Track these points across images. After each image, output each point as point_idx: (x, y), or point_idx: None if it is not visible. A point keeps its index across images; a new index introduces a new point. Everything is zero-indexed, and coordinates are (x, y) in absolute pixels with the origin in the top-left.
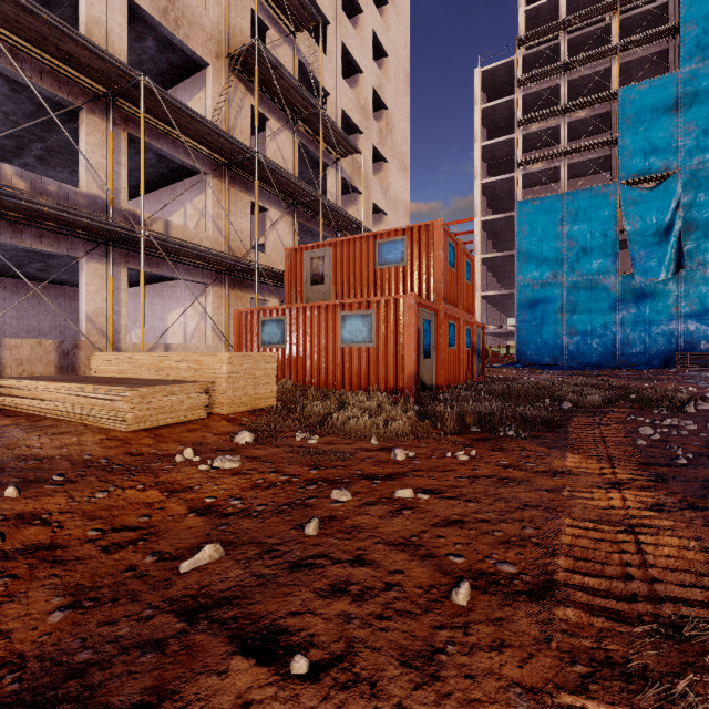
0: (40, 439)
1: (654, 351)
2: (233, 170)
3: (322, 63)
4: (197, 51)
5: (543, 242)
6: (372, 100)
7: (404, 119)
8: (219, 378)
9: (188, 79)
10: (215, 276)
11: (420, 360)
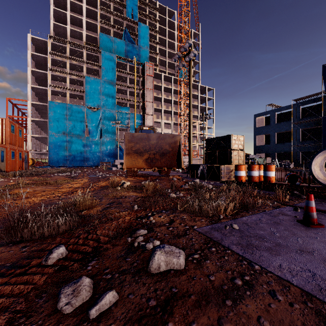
0: None
1: (95, 161)
2: None
3: None
4: None
5: (60, 119)
6: None
7: None
8: None
9: None
10: None
11: (0, 163)
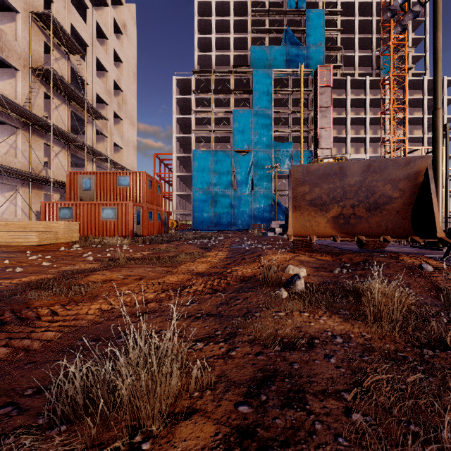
0: (2, 248)
1: (244, 223)
2: (33, 126)
3: (85, 68)
4: (13, 64)
5: (204, 171)
6: (114, 84)
7: (133, 97)
8: (60, 230)
9: (0, 68)
10: (23, 182)
11: (135, 225)
